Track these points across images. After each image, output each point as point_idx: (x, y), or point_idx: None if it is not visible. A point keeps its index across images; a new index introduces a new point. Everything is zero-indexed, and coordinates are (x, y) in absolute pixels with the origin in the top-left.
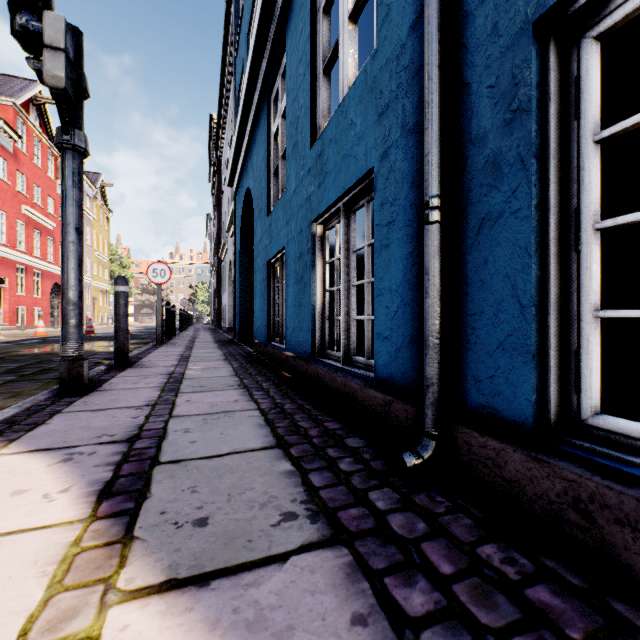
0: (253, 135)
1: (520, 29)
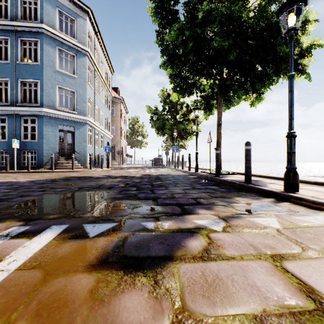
0: None
1: (20, 150)
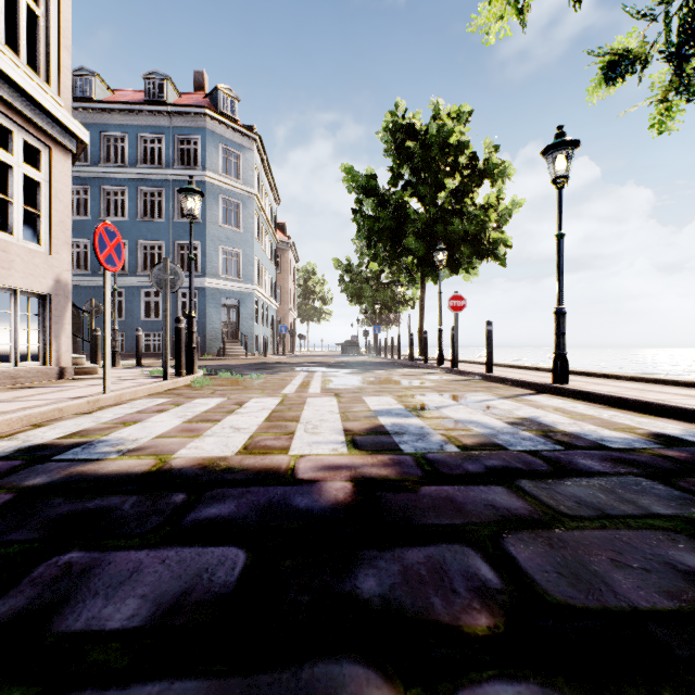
0: (79, 285)
1: None
